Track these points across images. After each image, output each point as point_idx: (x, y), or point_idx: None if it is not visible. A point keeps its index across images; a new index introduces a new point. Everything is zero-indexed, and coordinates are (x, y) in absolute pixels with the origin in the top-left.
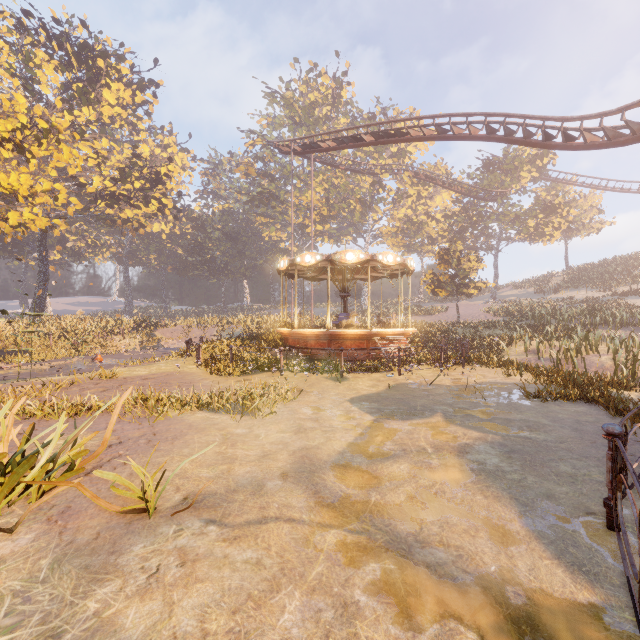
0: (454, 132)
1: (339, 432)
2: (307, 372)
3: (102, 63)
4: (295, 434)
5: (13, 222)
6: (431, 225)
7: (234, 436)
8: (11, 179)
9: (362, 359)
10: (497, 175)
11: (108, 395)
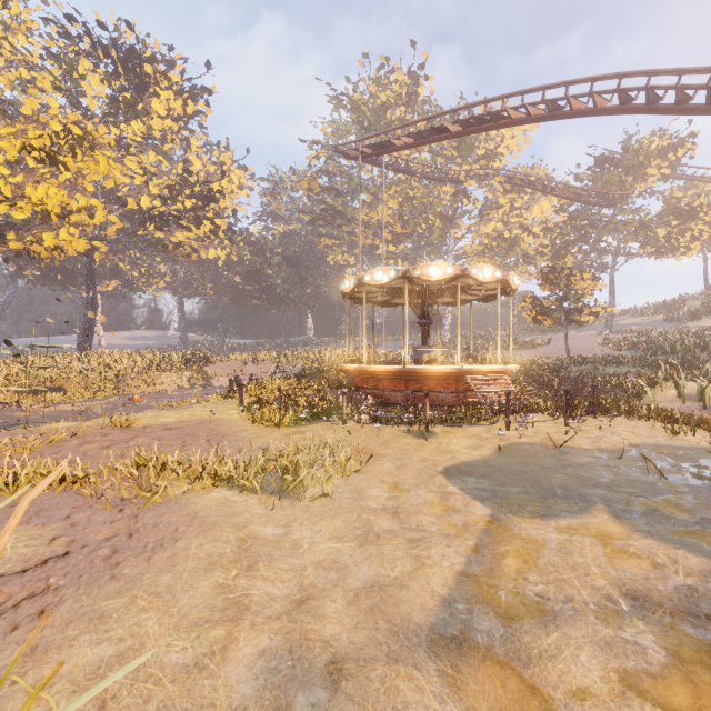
0: (572, 106)
1: (436, 543)
2: (379, 424)
3: (150, 69)
4: (360, 545)
5: (48, 244)
6: (527, 241)
7: (257, 543)
8: (39, 192)
9: (449, 404)
10: (615, 174)
11: (108, 454)
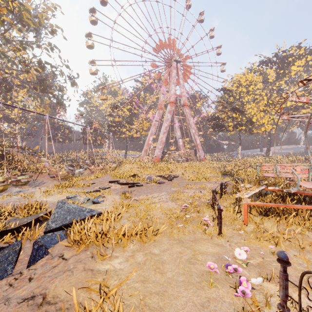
0: None
1: None
2: None
3: (290, 59)
4: None
5: (262, 130)
6: None
7: None
8: (263, 121)
9: None
10: None
11: None
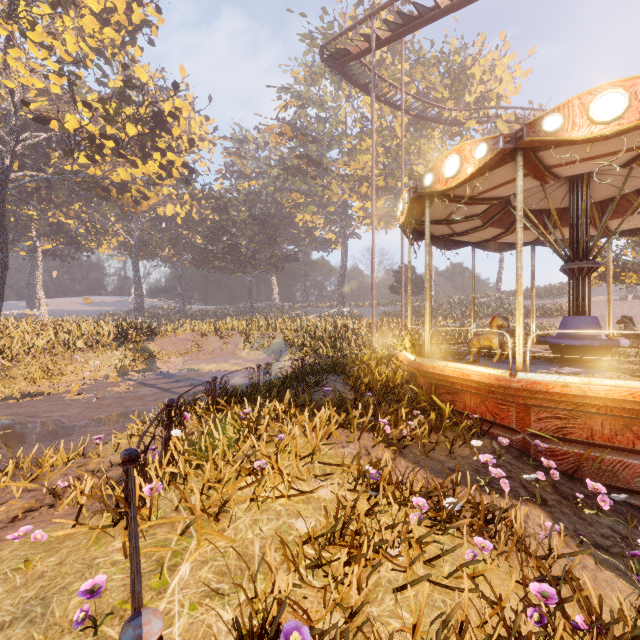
0: None
1: None
2: None
3: None
4: None
5: None
6: None
7: None
8: None
9: None
10: None
11: None
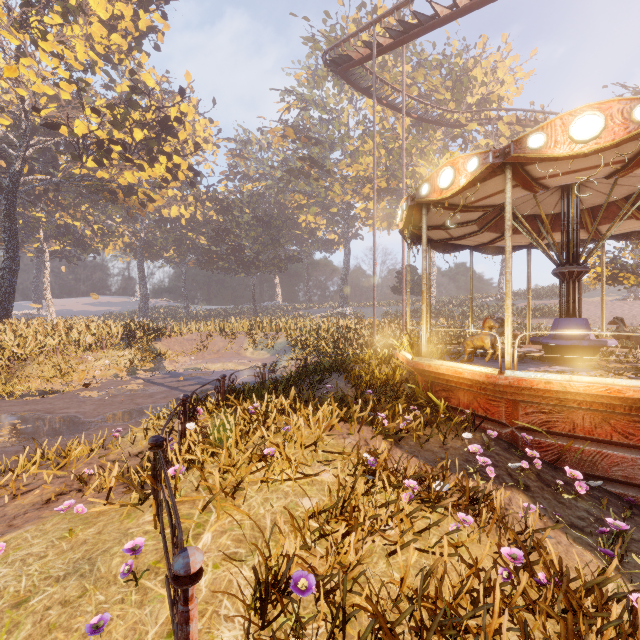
0: None
1: None
2: None
3: None
4: None
5: None
6: None
7: None
8: None
9: None
10: None
11: None
